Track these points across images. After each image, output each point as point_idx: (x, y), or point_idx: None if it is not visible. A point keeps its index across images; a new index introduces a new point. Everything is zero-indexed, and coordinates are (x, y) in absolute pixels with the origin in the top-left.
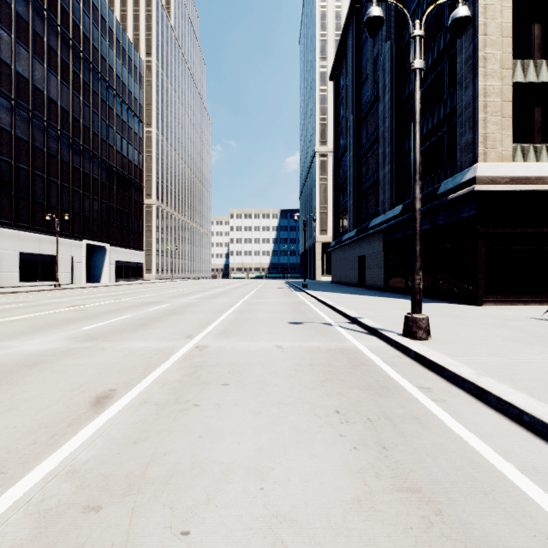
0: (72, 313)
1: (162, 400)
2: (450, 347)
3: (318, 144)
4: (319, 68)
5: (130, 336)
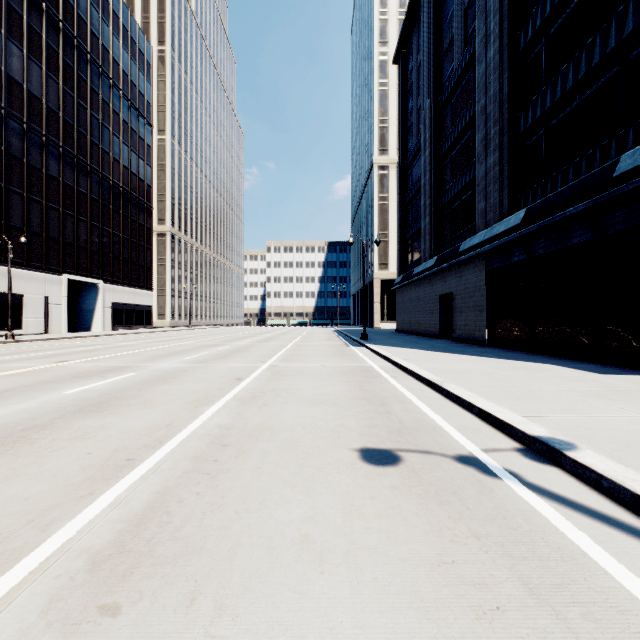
0: None
1: None
2: None
3: (376, 153)
4: (378, 55)
5: None
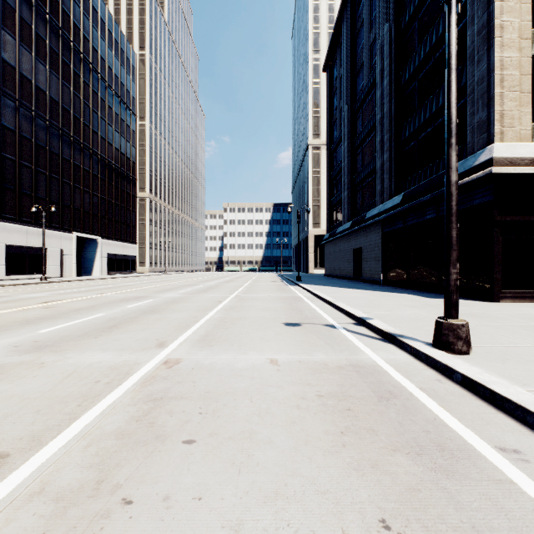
0: (38, 311)
1: (71, 485)
2: (507, 366)
3: (311, 137)
4: (312, 60)
5: (87, 345)
